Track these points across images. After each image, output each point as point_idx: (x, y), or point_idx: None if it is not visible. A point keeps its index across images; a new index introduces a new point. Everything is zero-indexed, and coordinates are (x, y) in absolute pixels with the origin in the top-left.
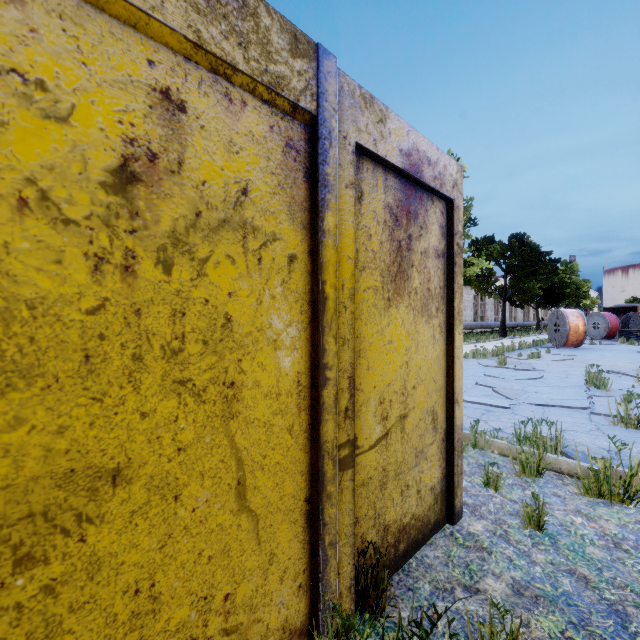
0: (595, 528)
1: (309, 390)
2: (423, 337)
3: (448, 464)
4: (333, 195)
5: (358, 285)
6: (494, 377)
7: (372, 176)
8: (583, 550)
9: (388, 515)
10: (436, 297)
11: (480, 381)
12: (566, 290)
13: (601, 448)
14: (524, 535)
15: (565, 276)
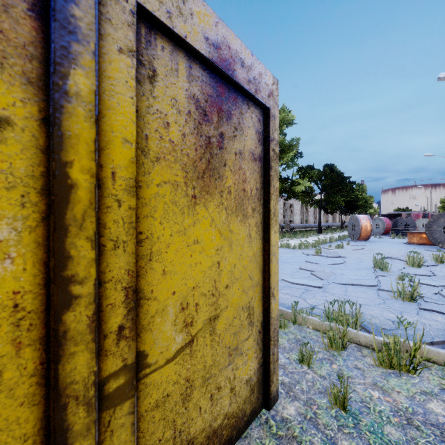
0: (390, 402)
1: (42, 315)
2: (238, 236)
3: (265, 353)
4: (87, 49)
5: (148, 177)
6: (312, 263)
7: (170, 58)
8: (382, 430)
9: (193, 427)
10: (252, 198)
11: (302, 266)
12: (359, 202)
13: (388, 319)
14: (331, 416)
15: (358, 193)
